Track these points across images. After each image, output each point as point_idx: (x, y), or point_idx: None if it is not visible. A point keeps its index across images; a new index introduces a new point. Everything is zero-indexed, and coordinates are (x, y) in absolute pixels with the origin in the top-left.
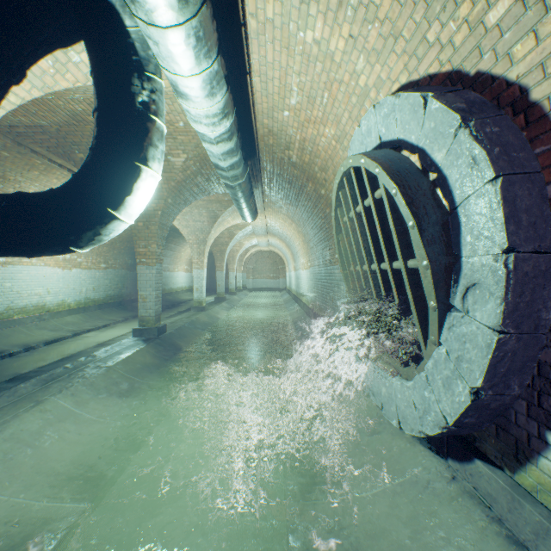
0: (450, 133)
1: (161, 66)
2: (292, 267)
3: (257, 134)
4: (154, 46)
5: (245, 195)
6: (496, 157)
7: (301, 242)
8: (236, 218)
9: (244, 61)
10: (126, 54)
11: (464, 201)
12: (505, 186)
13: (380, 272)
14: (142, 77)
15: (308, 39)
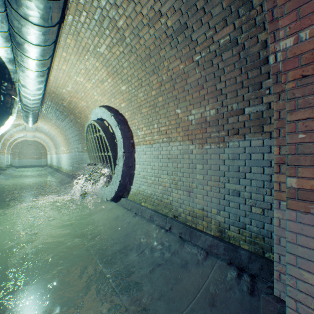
0: (116, 125)
1: (21, 81)
2: (54, 152)
3: (46, 91)
4: (23, 78)
5: (36, 116)
6: (122, 134)
7: (63, 139)
8: (15, 120)
9: (49, 74)
10: (7, 76)
11: (118, 141)
12: (123, 140)
13: (101, 156)
14: (12, 83)
15: (78, 79)
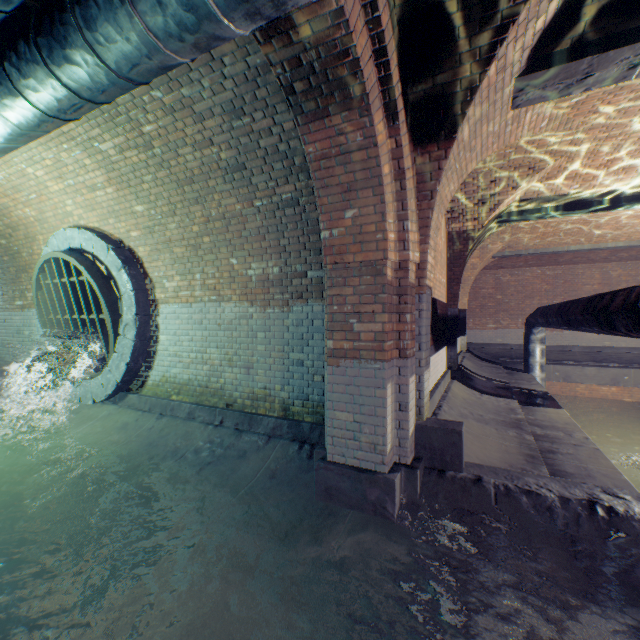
0: (120, 267)
1: None
2: None
3: None
4: None
5: None
6: (134, 283)
7: None
8: None
9: None
10: None
11: (125, 295)
12: (137, 293)
13: (81, 320)
14: None
15: (30, 171)
